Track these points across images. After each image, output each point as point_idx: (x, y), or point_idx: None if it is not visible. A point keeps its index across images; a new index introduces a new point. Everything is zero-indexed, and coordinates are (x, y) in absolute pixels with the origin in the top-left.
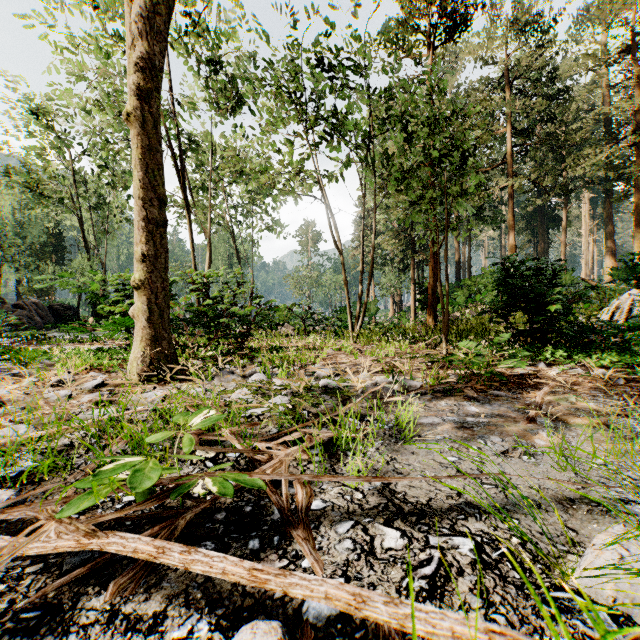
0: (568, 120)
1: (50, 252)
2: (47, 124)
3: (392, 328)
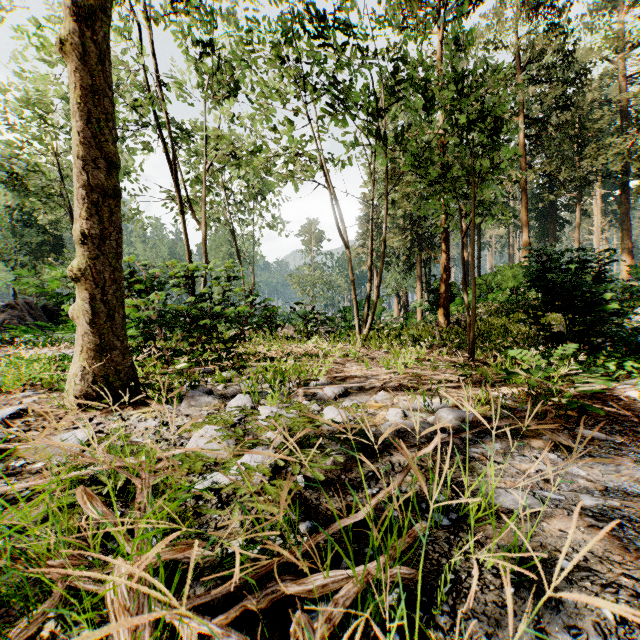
0: (582, 112)
1: (48, 251)
2: (39, 116)
3: (401, 329)
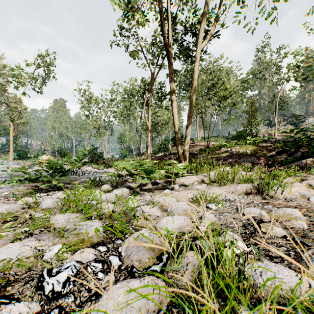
0: None
1: None
2: None
3: None
